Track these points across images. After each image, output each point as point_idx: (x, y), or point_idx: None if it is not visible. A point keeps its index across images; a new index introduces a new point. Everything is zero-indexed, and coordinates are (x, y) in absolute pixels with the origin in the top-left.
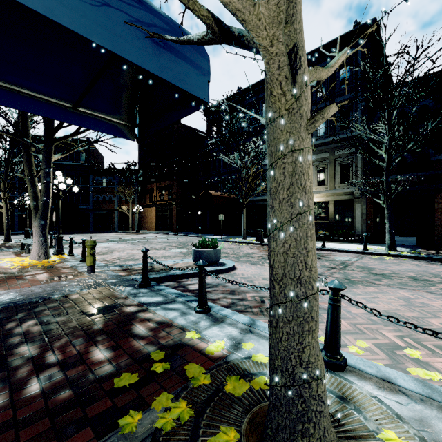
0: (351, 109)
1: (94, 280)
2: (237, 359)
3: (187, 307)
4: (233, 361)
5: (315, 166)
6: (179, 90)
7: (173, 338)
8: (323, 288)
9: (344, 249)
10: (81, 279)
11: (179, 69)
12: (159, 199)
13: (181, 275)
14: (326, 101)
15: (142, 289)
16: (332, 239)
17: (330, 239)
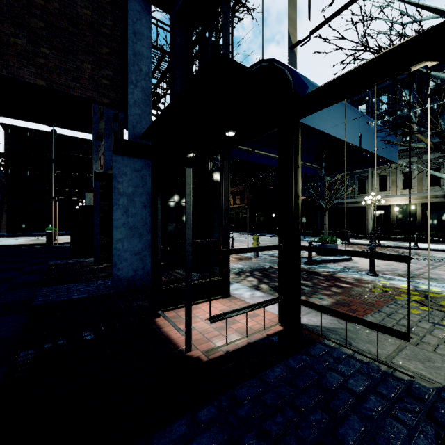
0: (441, 115)
1: (269, 261)
2: (423, 289)
3: (359, 274)
4: (421, 290)
5: (400, 171)
6: (369, 152)
7: (373, 283)
8: (441, 271)
9: (439, 248)
10: (259, 260)
11: (390, 151)
12: (231, 203)
13: (321, 261)
14: (412, 108)
15: (312, 266)
16: (420, 240)
17: (418, 240)
